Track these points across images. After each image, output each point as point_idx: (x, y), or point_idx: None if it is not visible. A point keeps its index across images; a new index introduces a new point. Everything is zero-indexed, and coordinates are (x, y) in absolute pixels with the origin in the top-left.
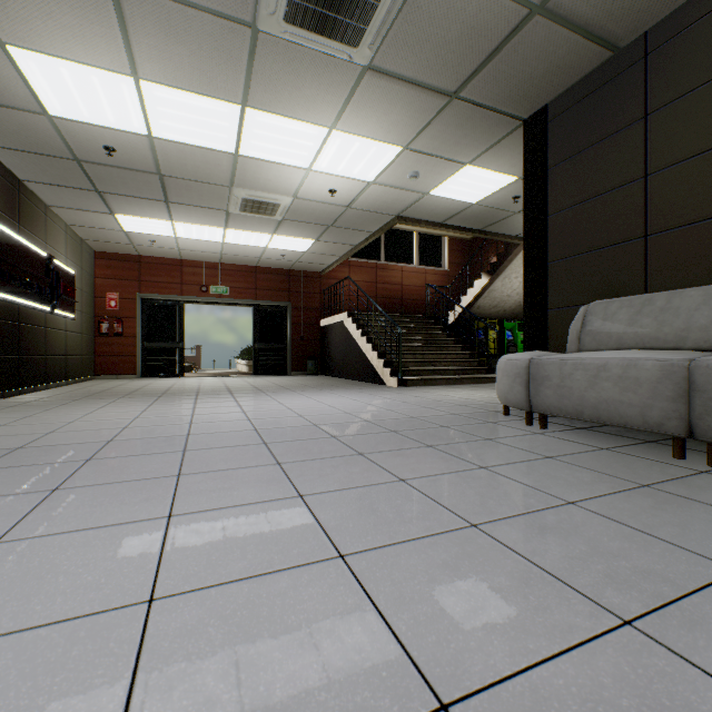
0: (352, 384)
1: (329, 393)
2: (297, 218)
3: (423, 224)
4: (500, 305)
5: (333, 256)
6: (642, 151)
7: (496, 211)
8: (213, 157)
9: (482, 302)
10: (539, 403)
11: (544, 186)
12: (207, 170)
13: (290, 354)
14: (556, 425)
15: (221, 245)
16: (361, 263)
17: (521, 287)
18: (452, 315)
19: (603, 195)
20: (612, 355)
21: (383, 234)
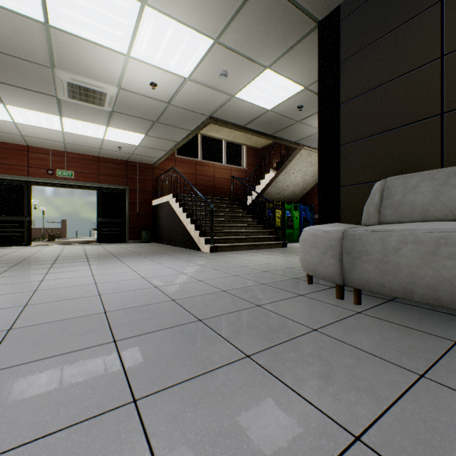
0: (174, 250)
1: (150, 260)
2: (126, 111)
3: (230, 125)
4: (281, 192)
5: (161, 150)
6: (438, 34)
7: (284, 119)
8: (20, 24)
9: (270, 189)
10: (355, 277)
11: (338, 77)
12: (20, 43)
13: (128, 226)
14: (364, 296)
15: (62, 134)
16: (184, 159)
17: (296, 180)
18: (249, 199)
19: (396, 79)
20: (451, 226)
21: (201, 140)
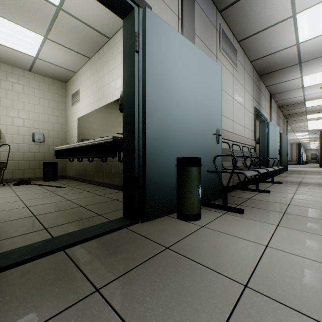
0: None
1: None
2: None
3: None
4: None
5: None
6: None
7: None
8: None
9: None
10: None
11: None
12: None
13: None
14: None
15: None
16: None
17: None
18: None
19: None
20: None
21: None
